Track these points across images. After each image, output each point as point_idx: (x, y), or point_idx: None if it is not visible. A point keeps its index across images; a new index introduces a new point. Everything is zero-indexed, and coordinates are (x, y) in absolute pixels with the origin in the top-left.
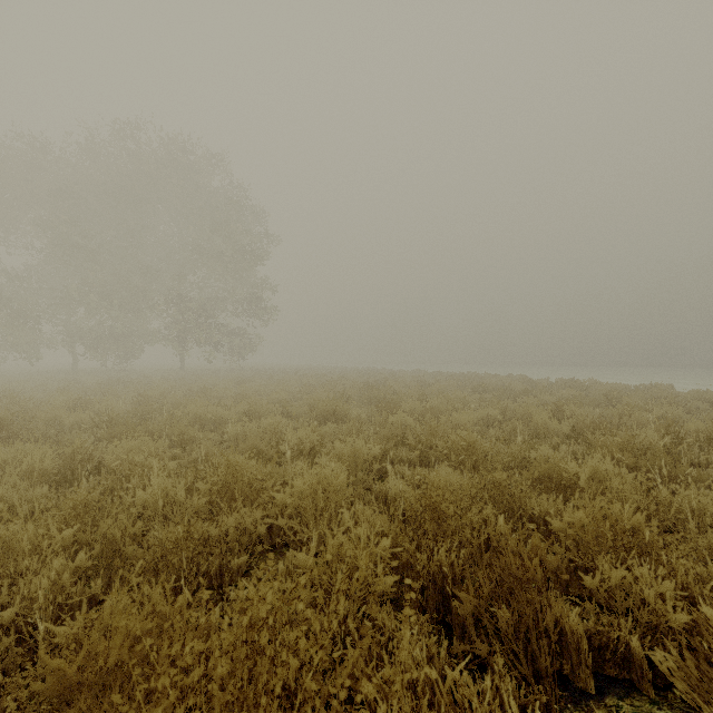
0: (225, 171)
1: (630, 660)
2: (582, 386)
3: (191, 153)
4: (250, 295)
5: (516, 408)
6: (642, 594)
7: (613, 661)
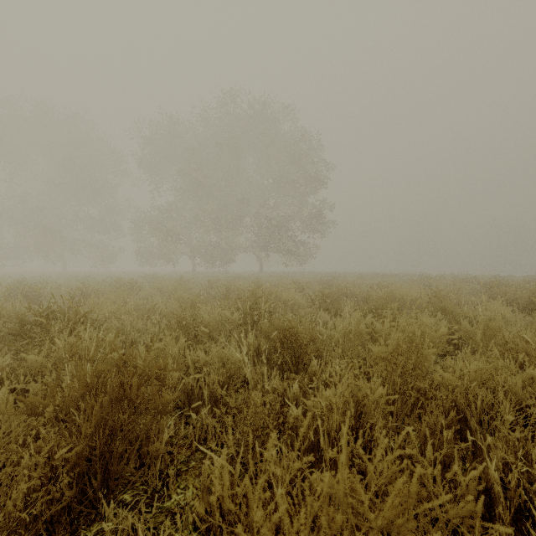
0: (296, 118)
1: None
2: None
3: (270, 109)
4: (315, 213)
5: None
6: None
7: None
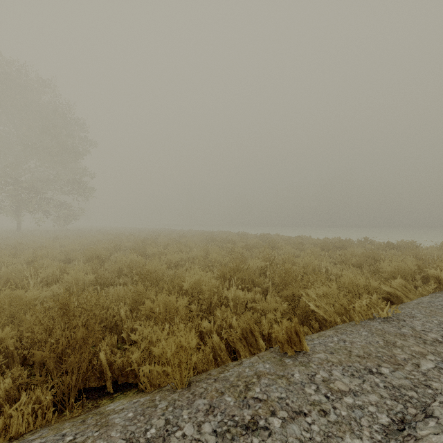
0: (53, 91)
1: (138, 373)
2: (266, 237)
3: (24, 75)
4: (72, 179)
5: (210, 250)
6: (152, 339)
7: (132, 375)
